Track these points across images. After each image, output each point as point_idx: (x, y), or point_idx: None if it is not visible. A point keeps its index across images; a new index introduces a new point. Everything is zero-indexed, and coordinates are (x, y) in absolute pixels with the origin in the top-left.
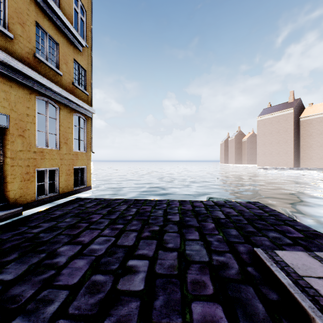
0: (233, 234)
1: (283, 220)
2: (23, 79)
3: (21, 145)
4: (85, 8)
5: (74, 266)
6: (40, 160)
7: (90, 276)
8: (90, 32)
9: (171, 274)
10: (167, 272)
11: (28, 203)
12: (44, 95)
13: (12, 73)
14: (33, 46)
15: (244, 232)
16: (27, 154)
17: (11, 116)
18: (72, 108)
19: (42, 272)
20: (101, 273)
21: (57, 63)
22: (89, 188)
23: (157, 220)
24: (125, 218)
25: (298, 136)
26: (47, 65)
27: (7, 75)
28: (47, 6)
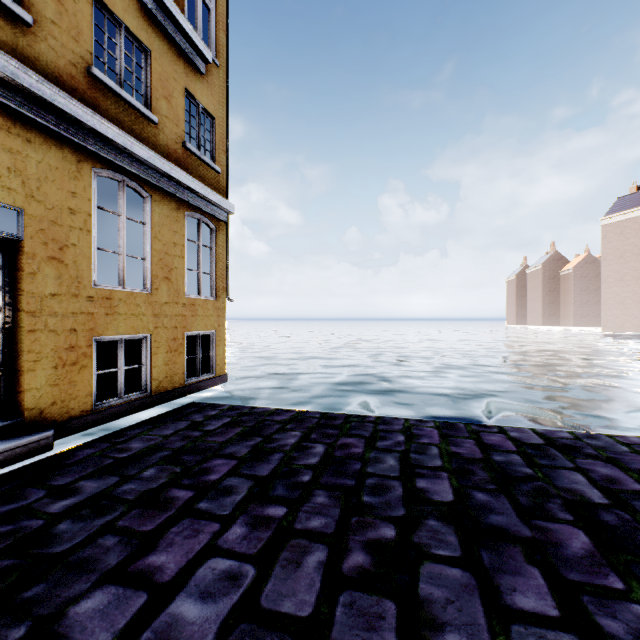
0: None
1: None
2: (58, 124)
3: (55, 282)
4: None
5: None
6: (104, 318)
7: None
8: (224, 34)
9: None
10: None
11: (73, 419)
12: (114, 167)
13: (30, 109)
14: (86, 51)
15: None
16: (69, 304)
17: (28, 211)
18: (182, 201)
19: None
20: None
21: (147, 97)
22: (222, 379)
23: (385, 494)
24: (295, 478)
25: None
26: (122, 98)
27: (17, 112)
28: None
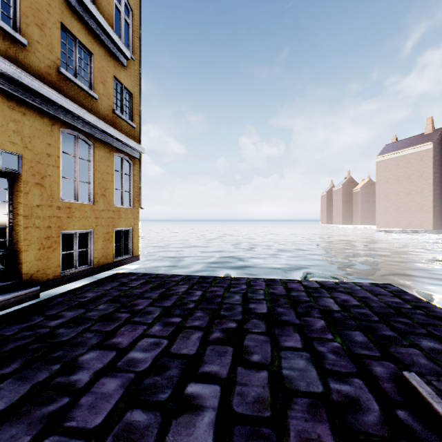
0: (358, 340)
1: (440, 317)
2: (41, 104)
3: (39, 198)
4: (130, 5)
5: (101, 390)
6: (67, 219)
7: (123, 412)
8: (138, 39)
9: (259, 418)
10: (252, 413)
11: (49, 280)
12: (72, 127)
13: (26, 95)
14: (56, 57)
15: (376, 338)
16: (47, 211)
17: (24, 156)
18: (112, 146)
19: (49, 400)
20: (142, 407)
21: (91, 83)
22: (136, 258)
23: (232, 311)
24: (185, 306)
25: (440, 183)
26: (77, 85)
27: (18, 98)
28: (76, 1)
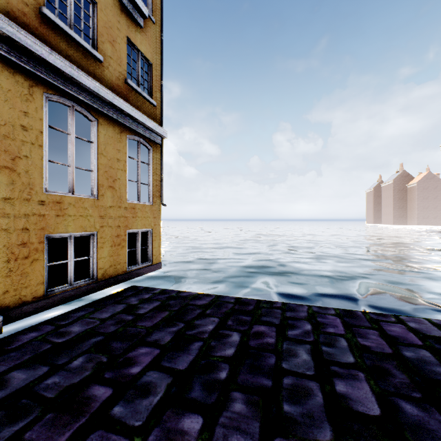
0: None
1: None
2: (10, 52)
3: (7, 188)
4: None
5: None
6: (55, 219)
7: None
8: None
9: None
10: None
11: (25, 305)
12: (64, 94)
13: None
14: None
15: None
16: (21, 206)
17: None
18: (124, 126)
19: None
20: None
21: (95, 40)
22: (157, 267)
23: (305, 401)
24: (212, 374)
25: None
26: (71, 38)
27: None
28: None
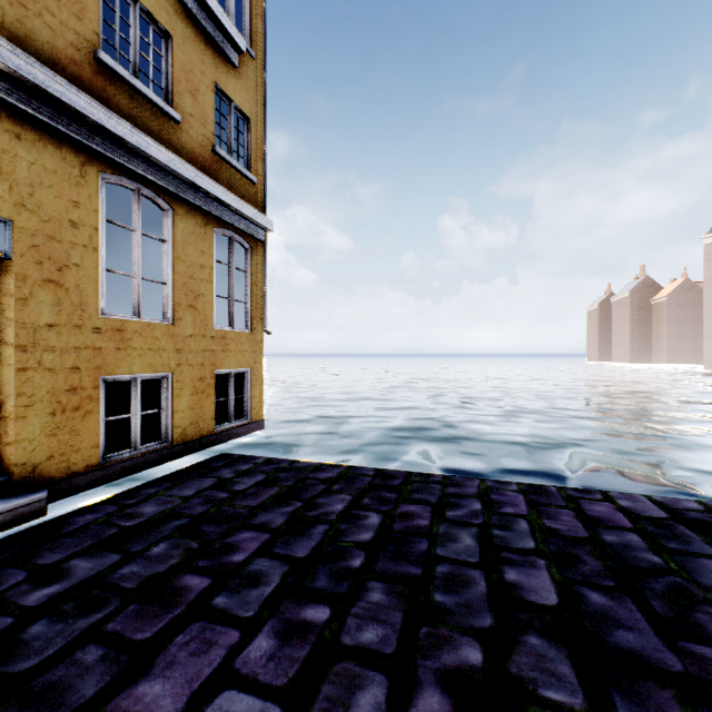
0: None
1: None
2: (56, 118)
3: (52, 310)
4: None
5: None
6: (115, 353)
7: None
8: (261, 21)
9: None
10: None
11: (75, 476)
12: (127, 173)
13: (19, 97)
14: (92, 31)
15: None
16: (70, 336)
17: (18, 223)
18: (210, 215)
19: None
20: None
21: (168, 91)
22: (258, 426)
23: (463, 591)
24: (343, 561)
25: None
26: (136, 90)
27: (3, 102)
28: None
